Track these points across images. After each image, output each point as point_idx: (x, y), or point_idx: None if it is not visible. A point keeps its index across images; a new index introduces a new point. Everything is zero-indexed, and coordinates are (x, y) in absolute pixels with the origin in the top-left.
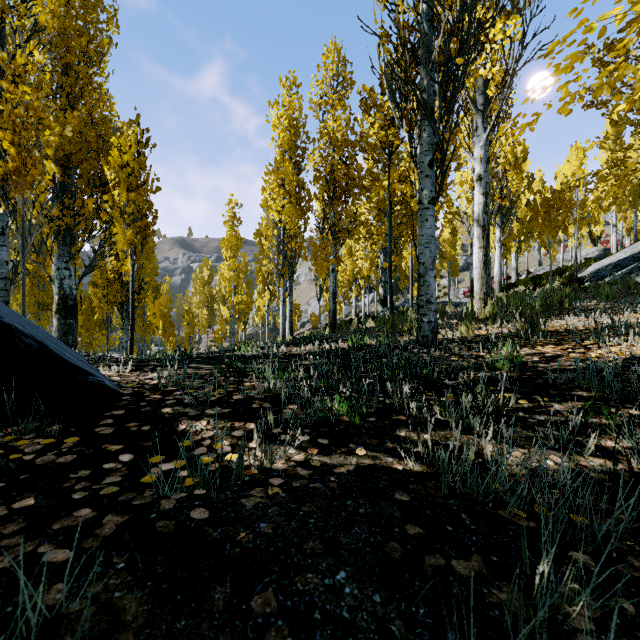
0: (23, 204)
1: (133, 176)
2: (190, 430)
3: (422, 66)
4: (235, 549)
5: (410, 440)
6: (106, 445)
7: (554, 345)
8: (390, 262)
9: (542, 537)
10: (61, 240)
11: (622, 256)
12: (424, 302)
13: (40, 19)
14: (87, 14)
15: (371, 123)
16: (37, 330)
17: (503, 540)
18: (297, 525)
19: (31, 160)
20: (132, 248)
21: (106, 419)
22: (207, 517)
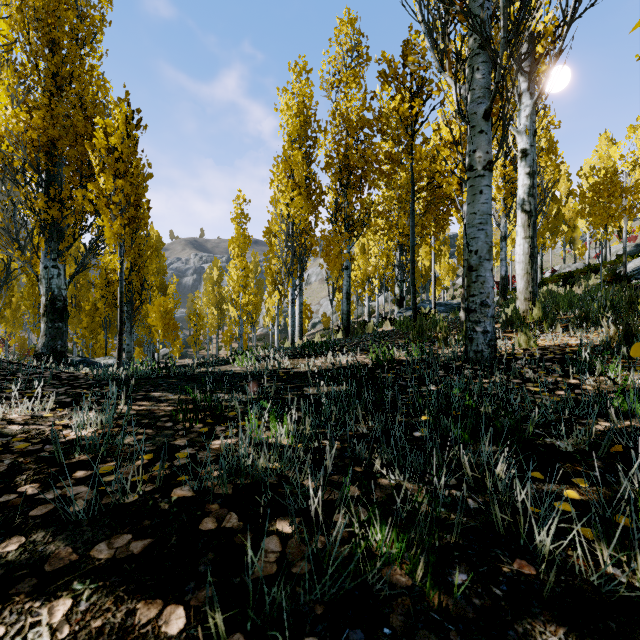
0: None
1: (121, 161)
2: None
3: None
4: None
5: None
6: None
7: None
8: (413, 257)
9: None
10: (49, 236)
11: None
12: (477, 305)
13: None
14: None
15: (391, 97)
16: None
17: None
18: None
19: None
20: (121, 243)
21: None
22: None
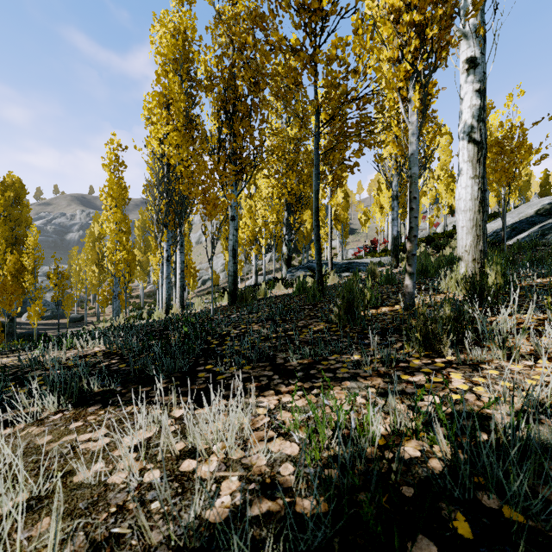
0: None
1: None
2: None
3: None
4: None
5: None
6: None
7: None
8: (317, 204)
9: None
10: None
11: (510, 220)
12: None
13: None
14: None
15: None
16: None
17: None
18: None
19: None
20: None
21: None
22: None
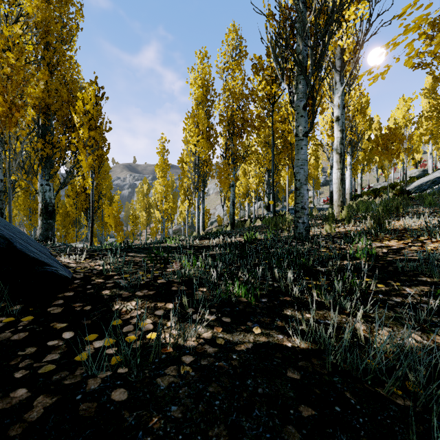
0: (9, 138)
1: (92, 120)
2: (122, 310)
3: (298, 36)
4: (146, 438)
5: (295, 319)
6: (54, 323)
7: (397, 240)
8: (273, 179)
9: (435, 434)
10: (44, 165)
11: (437, 175)
12: (299, 208)
13: (29, 11)
14: (61, 7)
15: (260, 81)
16: (12, 230)
17: (387, 422)
18: (204, 408)
19: (15, 106)
20: (92, 170)
21: (58, 300)
22: (125, 399)
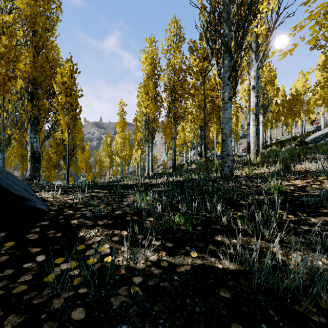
0: (3, 101)
1: (68, 88)
2: (86, 236)
3: (224, 23)
4: None
5: (224, 244)
6: (30, 248)
7: (301, 180)
8: (204, 133)
9: None
10: (32, 123)
11: None
12: (225, 155)
13: (21, 7)
14: (45, 4)
15: (194, 59)
16: (2, 172)
17: None
18: (150, 327)
19: (8, 77)
20: (68, 126)
21: (36, 228)
22: (83, 318)
